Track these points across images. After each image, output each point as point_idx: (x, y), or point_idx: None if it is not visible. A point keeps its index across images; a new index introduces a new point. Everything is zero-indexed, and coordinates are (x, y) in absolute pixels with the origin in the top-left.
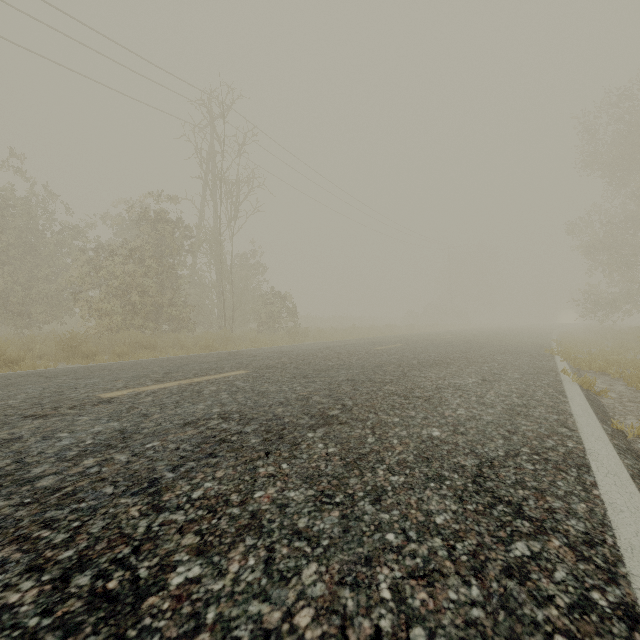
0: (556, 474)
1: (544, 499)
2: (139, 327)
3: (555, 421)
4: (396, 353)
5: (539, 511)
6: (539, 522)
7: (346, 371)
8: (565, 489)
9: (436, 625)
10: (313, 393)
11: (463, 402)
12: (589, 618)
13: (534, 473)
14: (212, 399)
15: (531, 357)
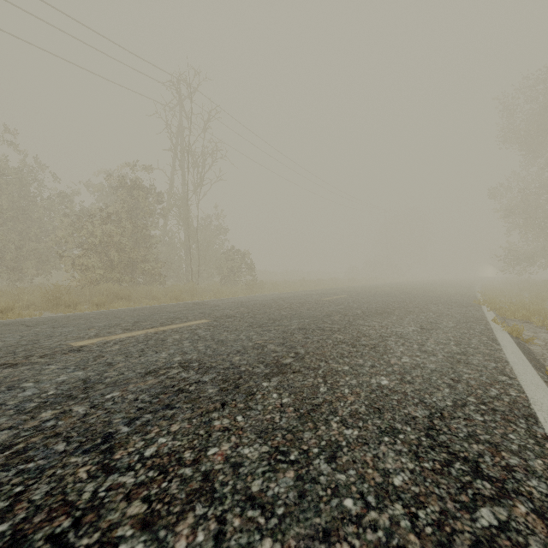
0: (506, 426)
1: (500, 455)
2: (116, 280)
3: (494, 369)
4: (342, 303)
5: (497, 469)
6: (500, 483)
7: (298, 320)
8: (518, 443)
9: None
10: (268, 341)
11: (406, 350)
12: None
13: (484, 425)
14: (174, 347)
15: (461, 307)
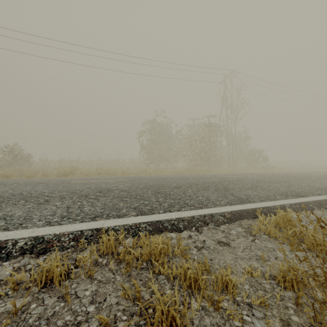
0: None
1: None
2: (203, 164)
3: None
4: (322, 175)
5: None
6: None
7: (293, 177)
8: None
9: (299, 191)
10: (280, 179)
11: None
12: (323, 193)
13: None
14: (252, 178)
15: None
